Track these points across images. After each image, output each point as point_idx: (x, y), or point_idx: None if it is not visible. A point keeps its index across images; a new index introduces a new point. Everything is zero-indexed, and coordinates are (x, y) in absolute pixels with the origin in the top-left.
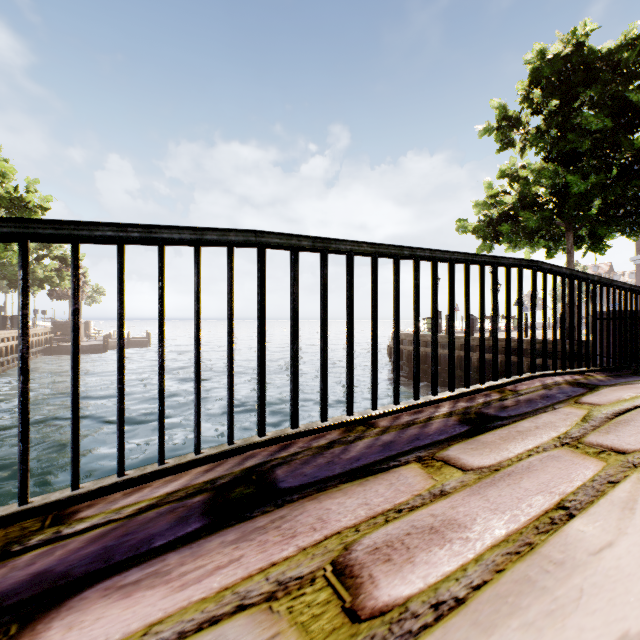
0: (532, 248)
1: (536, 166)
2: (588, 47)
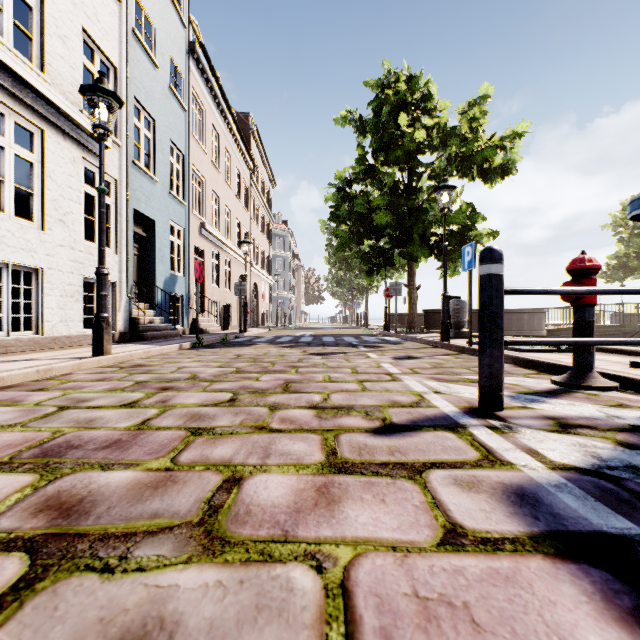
0: None
1: None
2: None
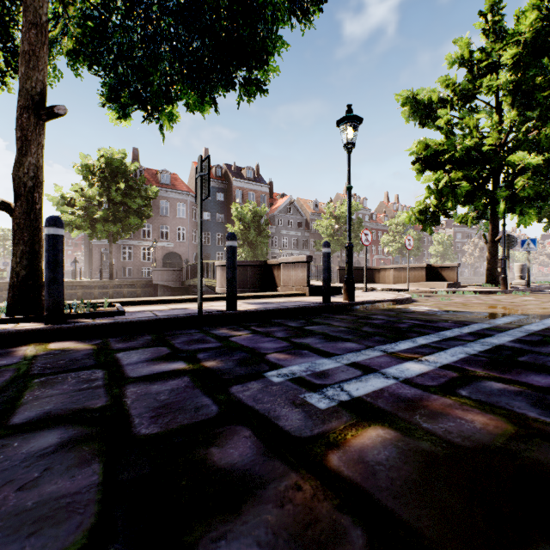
0: (79, 232)
1: (88, 191)
2: (124, 160)
